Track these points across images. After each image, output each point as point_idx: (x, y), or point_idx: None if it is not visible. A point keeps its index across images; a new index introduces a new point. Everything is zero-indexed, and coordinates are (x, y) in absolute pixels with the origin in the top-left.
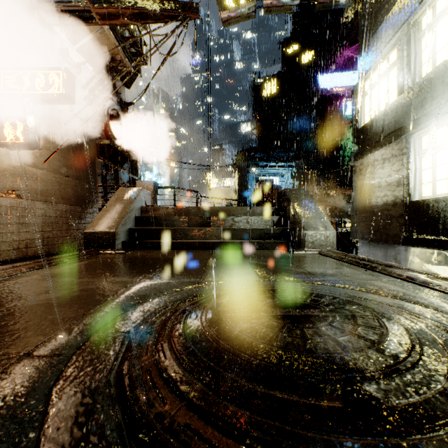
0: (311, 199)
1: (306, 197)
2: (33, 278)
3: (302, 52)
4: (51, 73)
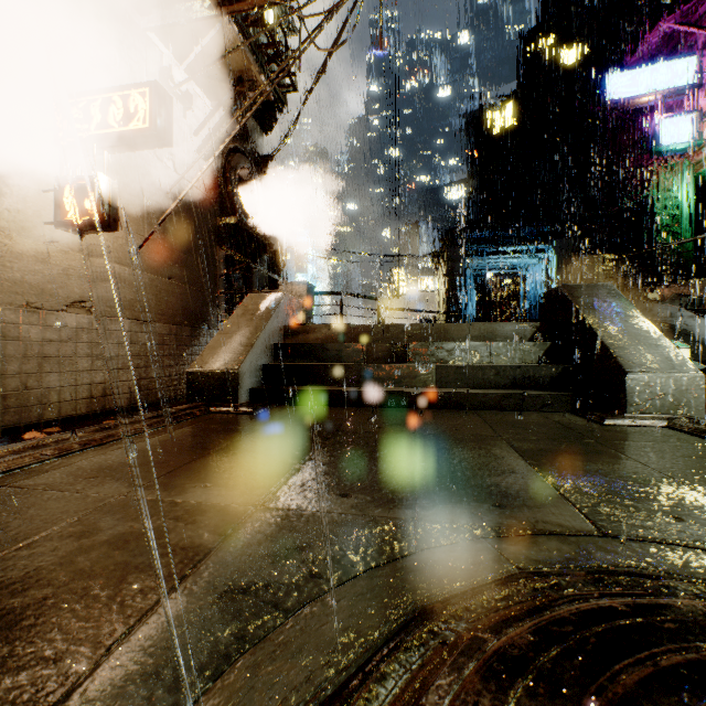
0: (625, 305)
1: (611, 301)
2: (49, 479)
3: (564, 46)
4: (133, 94)
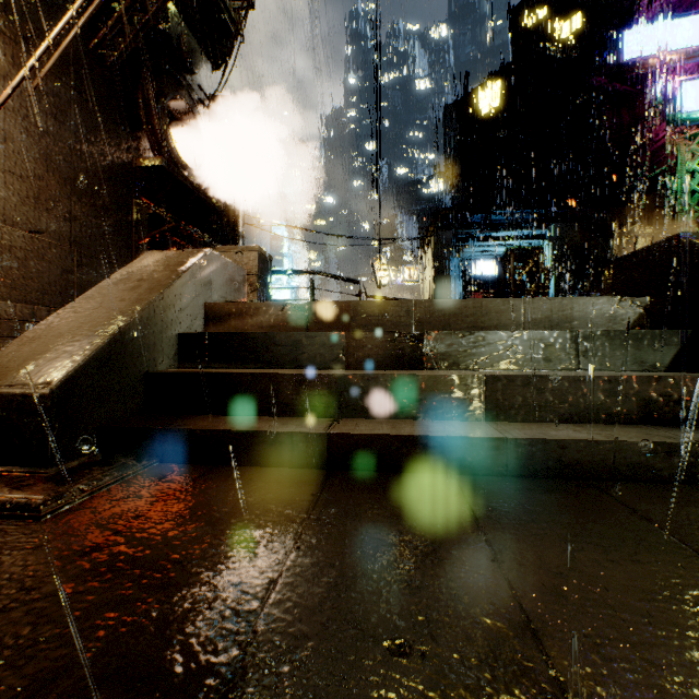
0: None
1: None
2: None
3: (557, 19)
4: None
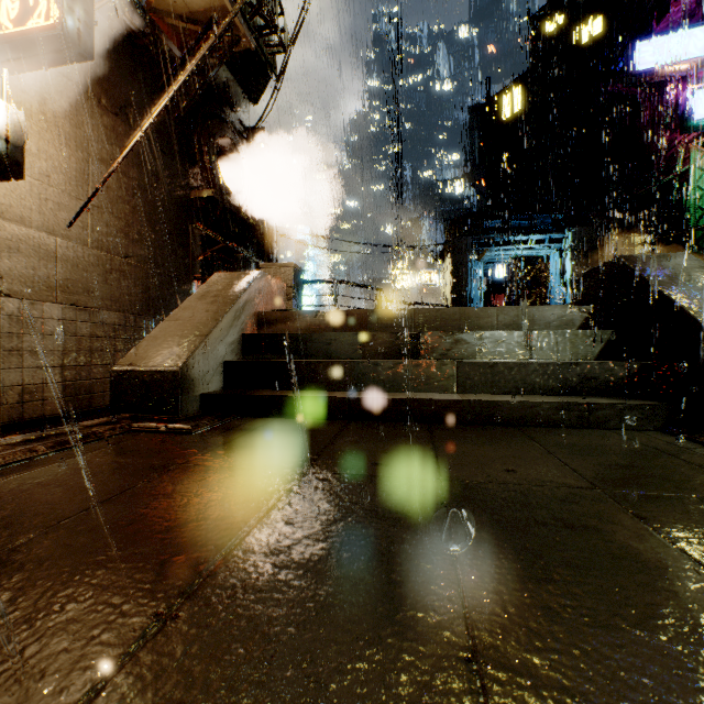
0: None
1: (699, 274)
2: None
3: (578, 24)
4: None
